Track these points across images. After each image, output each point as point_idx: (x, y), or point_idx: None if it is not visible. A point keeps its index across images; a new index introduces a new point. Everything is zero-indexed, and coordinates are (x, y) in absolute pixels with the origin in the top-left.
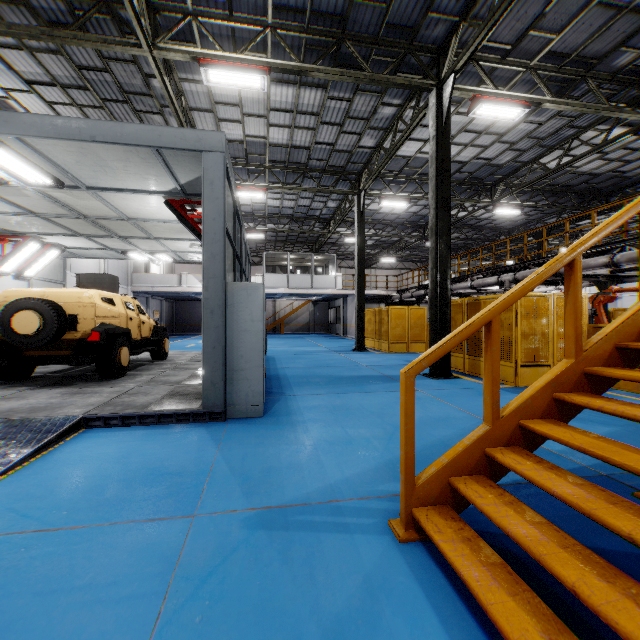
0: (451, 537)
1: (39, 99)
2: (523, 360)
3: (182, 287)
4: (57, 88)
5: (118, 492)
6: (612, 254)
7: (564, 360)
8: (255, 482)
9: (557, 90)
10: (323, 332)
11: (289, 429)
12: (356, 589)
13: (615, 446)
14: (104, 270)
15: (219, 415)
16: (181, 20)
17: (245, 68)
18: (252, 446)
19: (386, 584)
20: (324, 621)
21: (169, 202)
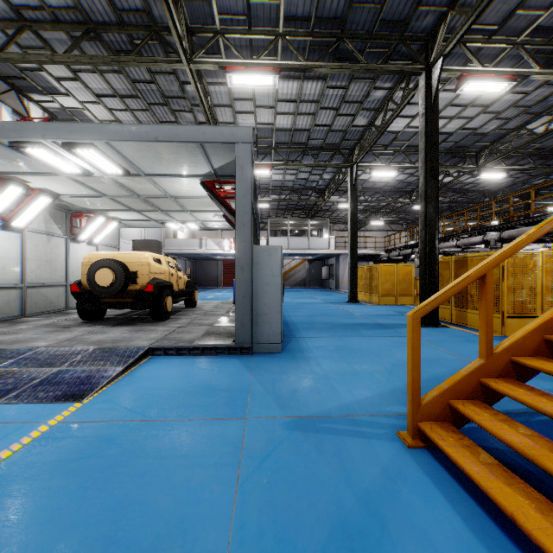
0: (453, 444)
1: (103, 108)
2: (510, 312)
3: (202, 249)
4: (117, 98)
5: (187, 400)
6: None
7: (552, 307)
8: (285, 399)
9: (544, 61)
10: (317, 287)
11: (304, 362)
12: (378, 475)
13: None
14: (144, 237)
15: (247, 350)
16: (211, 38)
17: (261, 71)
18: (277, 374)
19: (401, 474)
20: (356, 492)
21: (204, 183)
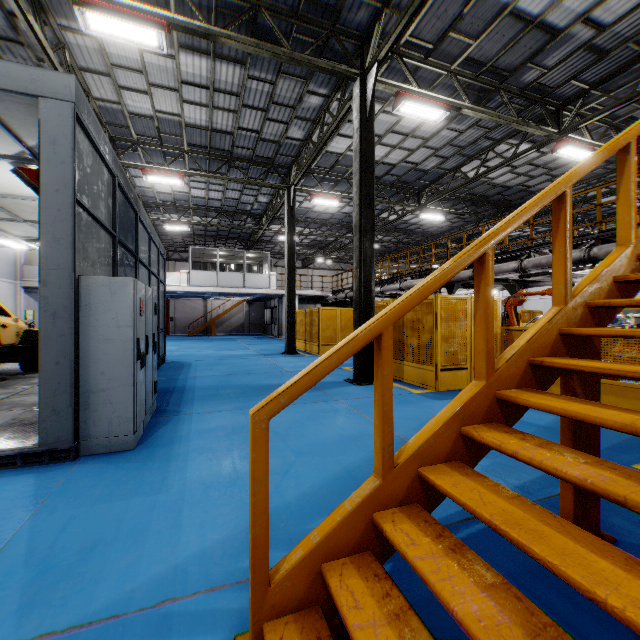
0: None
1: None
2: (443, 364)
3: None
4: None
5: None
6: (521, 260)
7: (474, 382)
8: (56, 576)
9: (475, 99)
10: (259, 333)
11: (160, 467)
12: None
13: (535, 516)
14: None
15: (66, 453)
16: None
17: (136, 19)
18: (90, 502)
19: None
20: None
21: (21, 171)
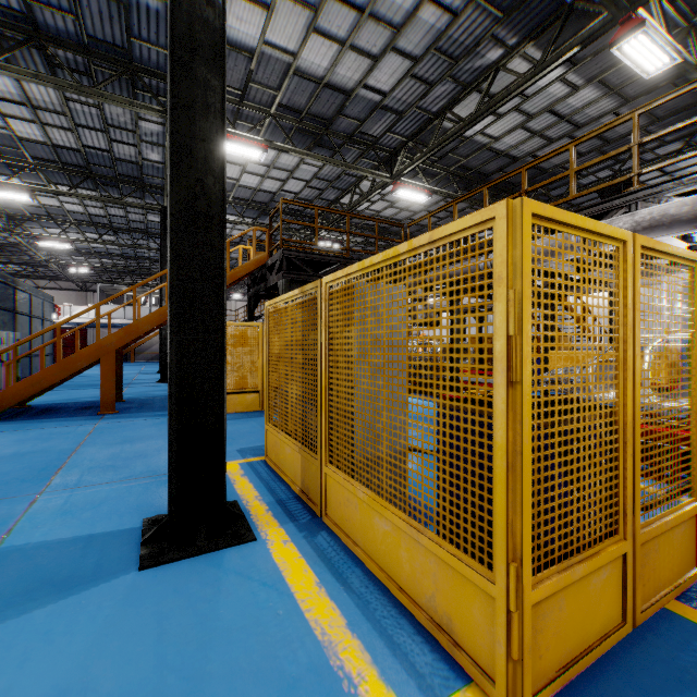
0: None
1: None
2: None
3: None
4: None
5: None
6: None
7: None
8: None
9: (260, 212)
10: None
11: None
12: None
13: None
14: None
15: None
16: None
17: (12, 191)
18: None
19: None
20: None
21: None
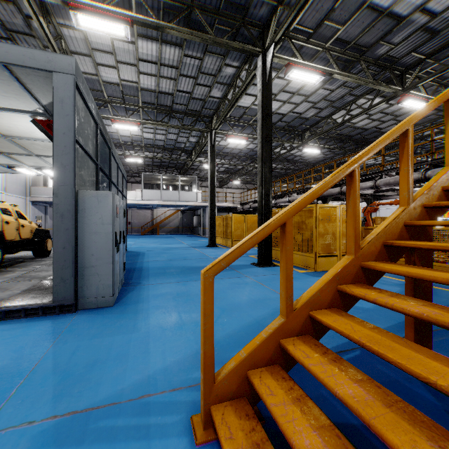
0: (241, 443)
1: None
2: (320, 252)
3: None
4: None
5: None
6: (375, 180)
7: (346, 256)
8: (73, 380)
9: (342, 67)
10: (189, 233)
11: (131, 317)
12: None
13: (389, 338)
14: (2, 183)
15: (69, 307)
16: None
17: (110, 17)
18: (89, 338)
19: None
20: None
21: (36, 121)
